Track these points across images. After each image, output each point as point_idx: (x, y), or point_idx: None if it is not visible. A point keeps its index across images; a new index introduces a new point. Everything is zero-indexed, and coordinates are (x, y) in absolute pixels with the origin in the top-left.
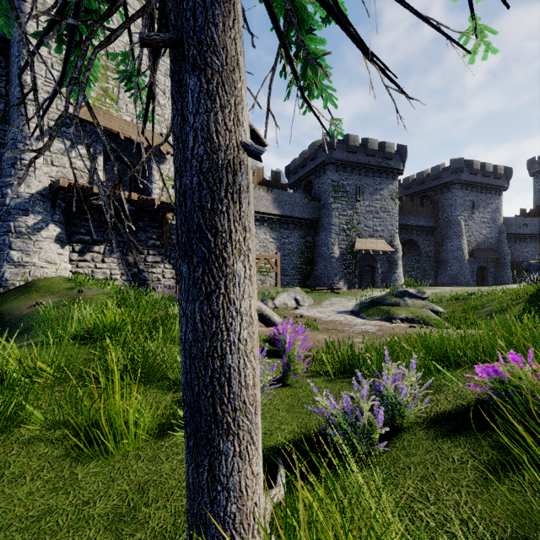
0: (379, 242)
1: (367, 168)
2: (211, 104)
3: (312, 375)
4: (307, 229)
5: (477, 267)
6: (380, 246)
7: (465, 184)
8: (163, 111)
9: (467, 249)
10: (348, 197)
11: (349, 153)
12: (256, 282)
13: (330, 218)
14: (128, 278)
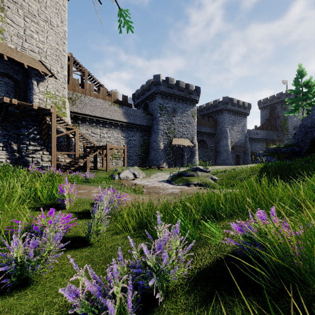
0: (185, 140)
1: (179, 98)
2: None
3: (117, 231)
4: (144, 131)
5: (235, 155)
6: (186, 143)
7: (229, 110)
8: (42, 45)
9: (230, 145)
10: (168, 114)
11: (169, 88)
12: (112, 164)
13: (158, 126)
14: (12, 161)
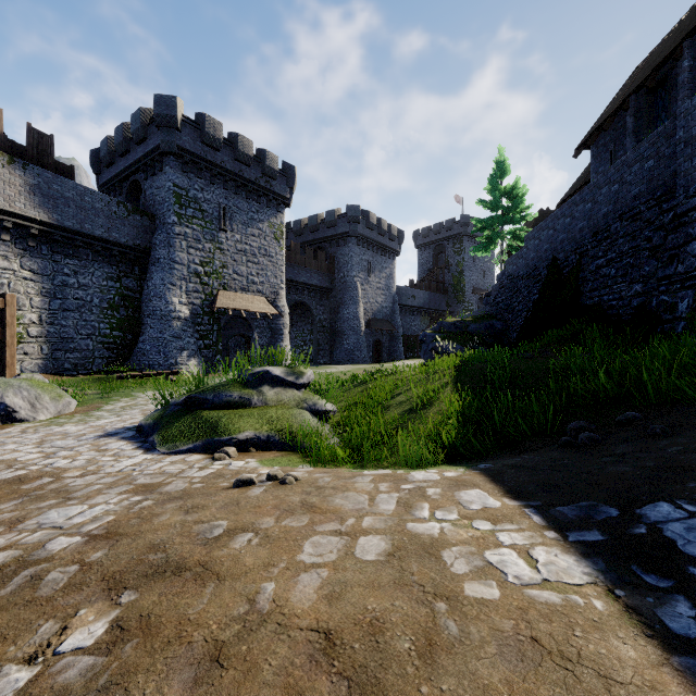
0: (256, 300)
1: (238, 181)
2: None
3: None
4: (126, 264)
5: (373, 340)
6: (257, 306)
7: (362, 239)
8: None
9: (363, 318)
10: (205, 221)
11: (207, 146)
12: None
13: (171, 250)
14: None
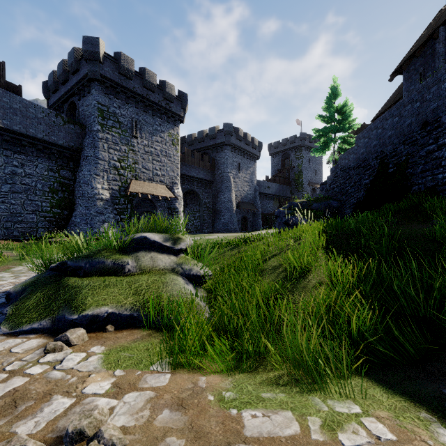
0: (159, 187)
1: (145, 102)
2: None
3: None
4: (62, 160)
5: (241, 216)
6: (160, 191)
7: (234, 147)
8: None
9: (235, 201)
10: (121, 130)
11: (123, 76)
12: None
13: (96, 150)
14: None
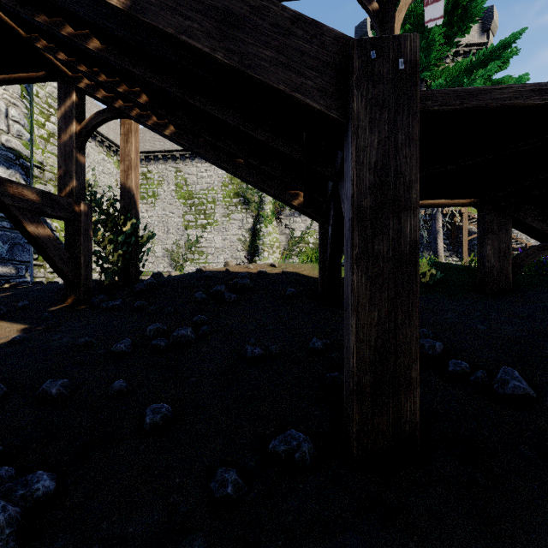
0: None
1: None
2: (435, 224)
3: None
4: None
5: None
6: None
7: None
8: None
9: None
10: None
11: None
12: None
13: None
14: None
